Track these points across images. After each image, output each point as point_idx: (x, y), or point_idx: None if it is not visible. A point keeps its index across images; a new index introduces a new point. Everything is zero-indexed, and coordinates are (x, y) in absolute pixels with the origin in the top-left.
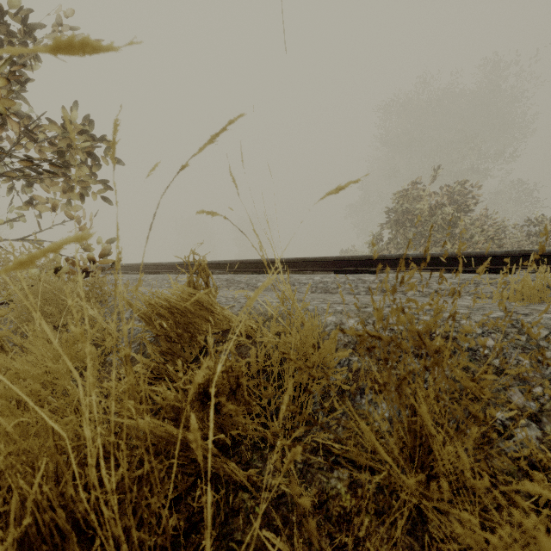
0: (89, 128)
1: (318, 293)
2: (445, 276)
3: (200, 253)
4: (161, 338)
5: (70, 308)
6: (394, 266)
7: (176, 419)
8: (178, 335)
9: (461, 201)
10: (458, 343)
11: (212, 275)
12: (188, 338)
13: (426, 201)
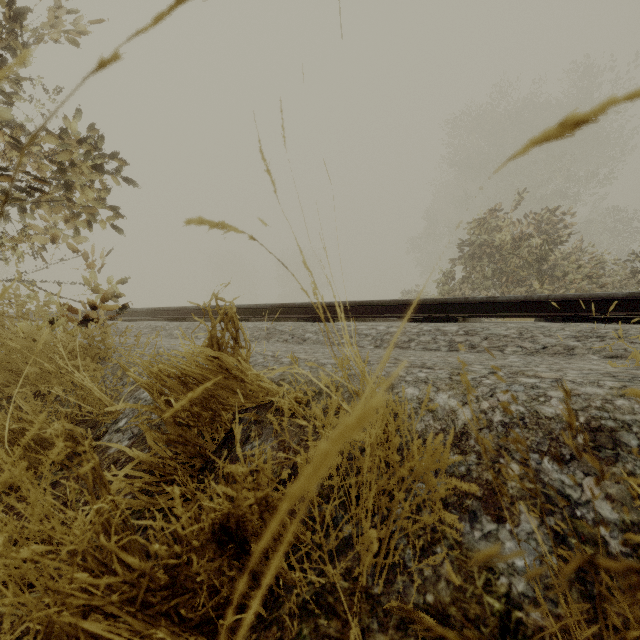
0: (96, 140)
1: (384, 347)
2: (554, 327)
3: (237, 294)
4: (168, 422)
5: (61, 368)
6: (479, 312)
7: (171, 585)
8: (194, 415)
9: (550, 231)
10: (620, 439)
11: (248, 322)
12: (208, 419)
13: (508, 231)
